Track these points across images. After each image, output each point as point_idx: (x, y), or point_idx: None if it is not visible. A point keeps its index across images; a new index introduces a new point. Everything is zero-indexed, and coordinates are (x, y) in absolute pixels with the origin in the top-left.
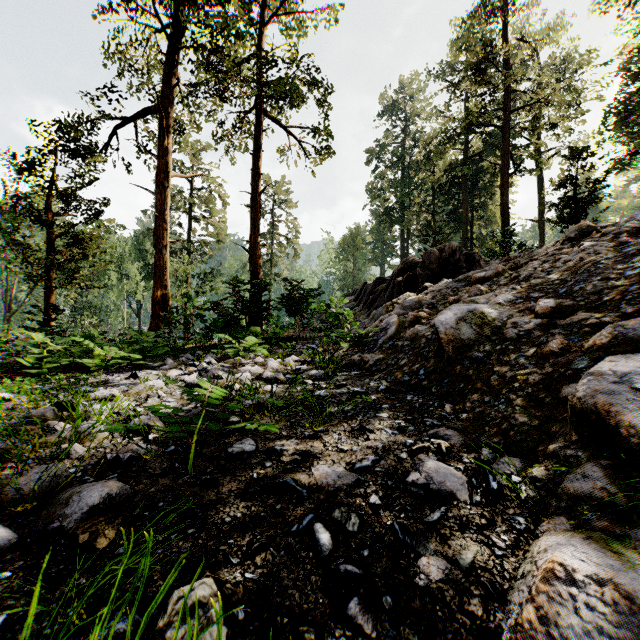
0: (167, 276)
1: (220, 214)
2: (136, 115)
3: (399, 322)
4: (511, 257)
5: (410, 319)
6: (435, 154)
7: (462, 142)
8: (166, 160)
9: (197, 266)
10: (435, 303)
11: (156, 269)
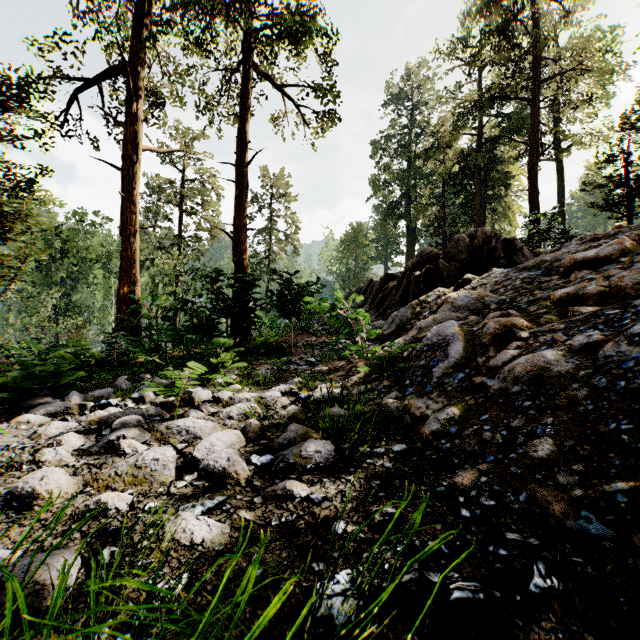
0: (136, 270)
1: (213, 207)
2: (100, 76)
3: (464, 334)
4: (600, 235)
5: (492, 330)
6: (452, 133)
7: (476, 127)
8: (134, 129)
9: (185, 262)
10: (511, 301)
11: (122, 261)
